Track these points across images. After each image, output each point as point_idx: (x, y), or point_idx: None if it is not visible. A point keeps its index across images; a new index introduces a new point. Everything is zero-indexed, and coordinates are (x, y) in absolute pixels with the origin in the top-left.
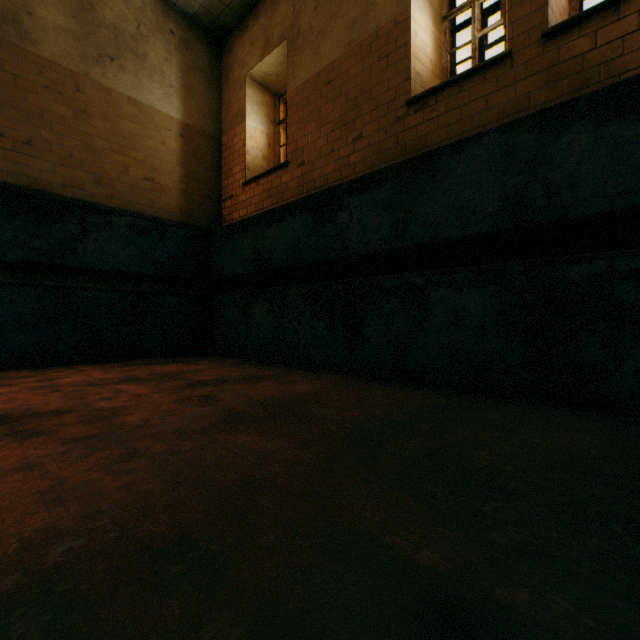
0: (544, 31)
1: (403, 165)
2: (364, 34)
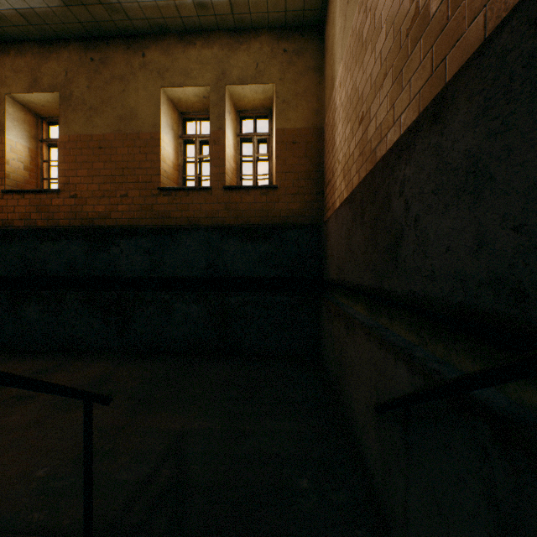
0: (224, 186)
1: (157, 230)
2: (130, 131)
